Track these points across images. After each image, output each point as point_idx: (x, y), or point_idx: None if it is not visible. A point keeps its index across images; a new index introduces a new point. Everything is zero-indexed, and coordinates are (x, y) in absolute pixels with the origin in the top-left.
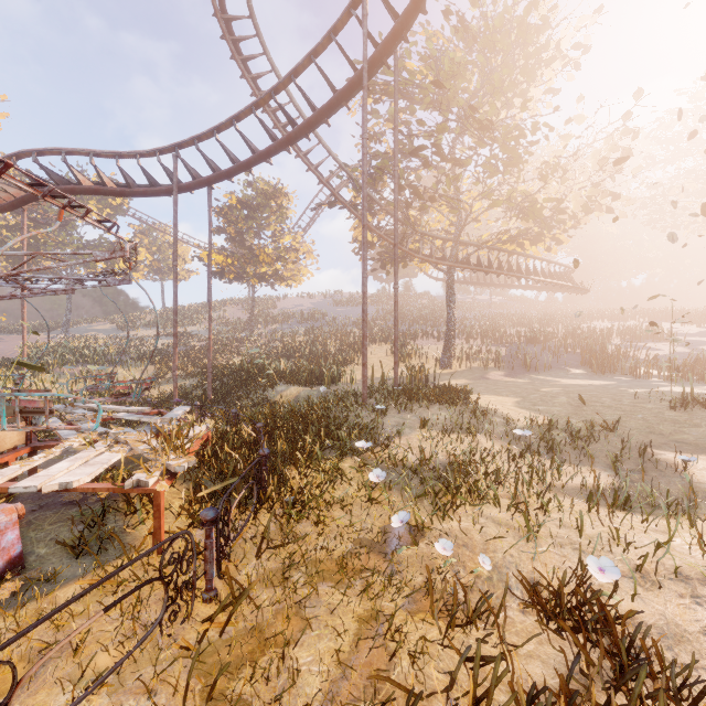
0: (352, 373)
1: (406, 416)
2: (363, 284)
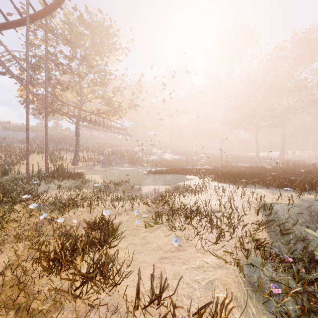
0: (19, 169)
1: (51, 185)
2: (26, 124)
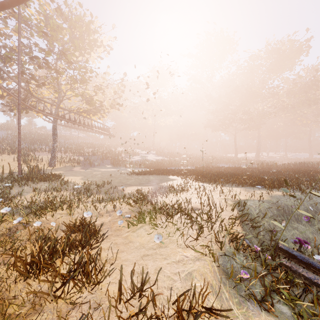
0: None
1: (25, 188)
2: None
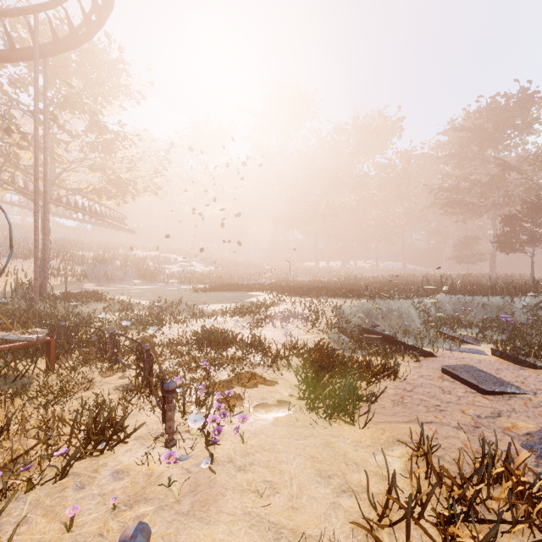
0: None
1: (82, 309)
2: (36, 220)
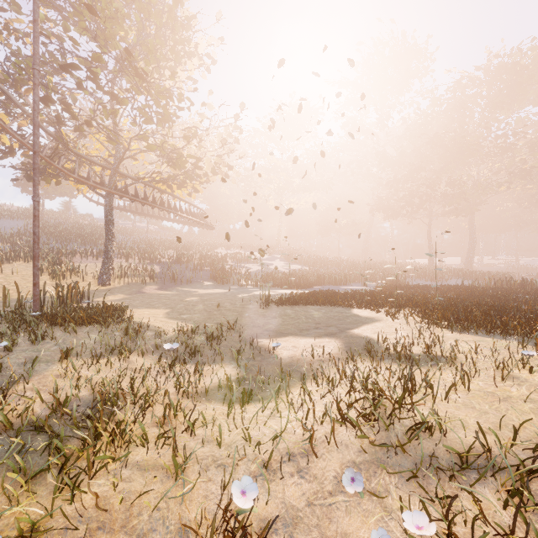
0: None
1: (44, 347)
2: None
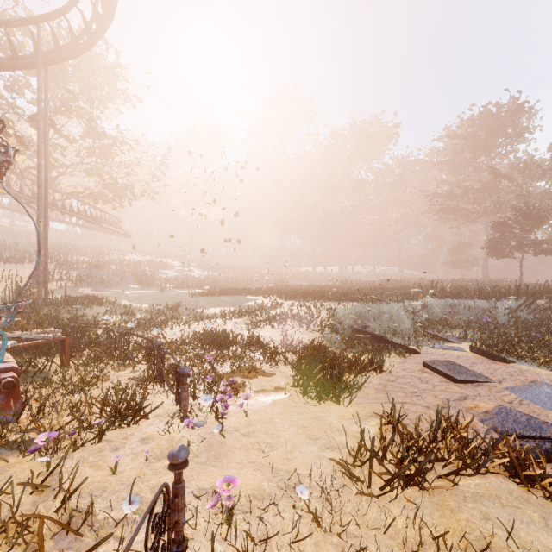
0: None
1: (85, 312)
2: (39, 226)
